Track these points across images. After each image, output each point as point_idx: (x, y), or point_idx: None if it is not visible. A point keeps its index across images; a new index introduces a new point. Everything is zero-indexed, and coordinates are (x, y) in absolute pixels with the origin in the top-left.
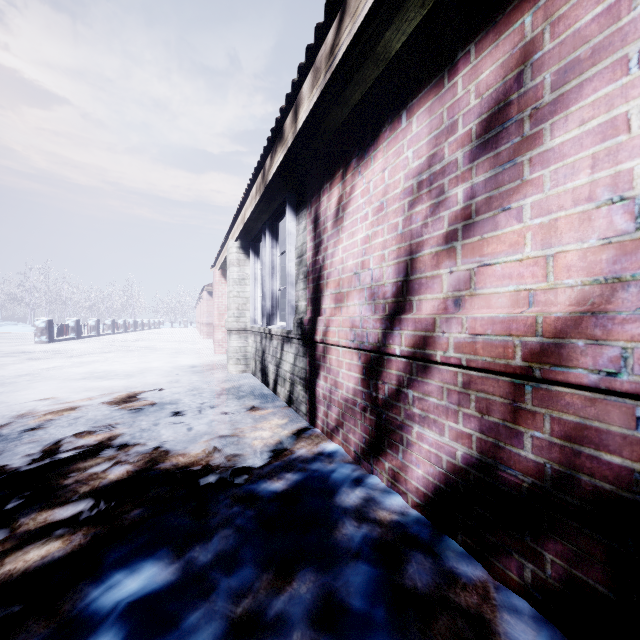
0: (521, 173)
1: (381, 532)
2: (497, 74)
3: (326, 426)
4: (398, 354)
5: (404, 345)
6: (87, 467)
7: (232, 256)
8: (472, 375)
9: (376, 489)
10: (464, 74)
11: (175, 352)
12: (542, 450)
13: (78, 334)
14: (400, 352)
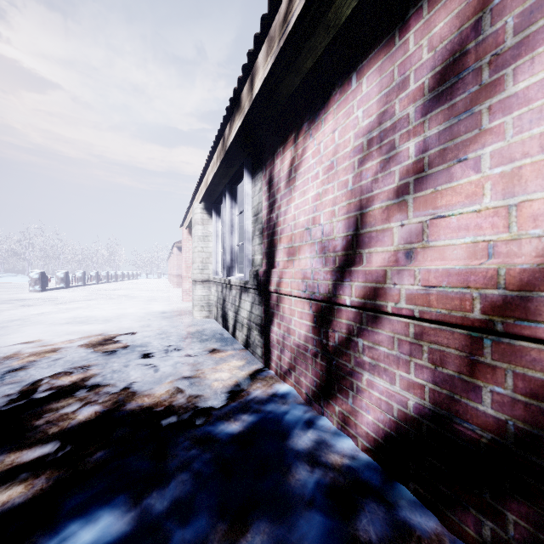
0: (479, 122)
1: (333, 477)
2: (452, 25)
3: (279, 368)
4: (348, 304)
5: (354, 296)
6: (59, 408)
7: (197, 216)
8: (425, 326)
9: (327, 431)
10: (416, 30)
11: (149, 300)
12: (503, 406)
13: (67, 284)
14: (350, 302)
